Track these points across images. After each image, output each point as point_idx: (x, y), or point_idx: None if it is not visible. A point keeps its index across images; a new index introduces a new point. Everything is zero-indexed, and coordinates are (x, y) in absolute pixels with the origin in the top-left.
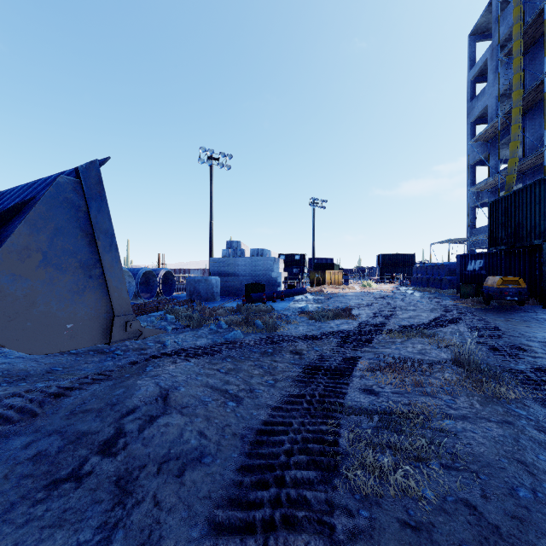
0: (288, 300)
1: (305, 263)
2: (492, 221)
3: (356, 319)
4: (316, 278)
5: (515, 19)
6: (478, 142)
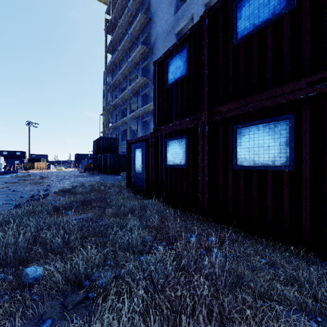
0: (5, 175)
1: (25, 157)
2: (93, 147)
3: (31, 177)
4: (28, 166)
5: (105, 83)
6: (103, 115)
